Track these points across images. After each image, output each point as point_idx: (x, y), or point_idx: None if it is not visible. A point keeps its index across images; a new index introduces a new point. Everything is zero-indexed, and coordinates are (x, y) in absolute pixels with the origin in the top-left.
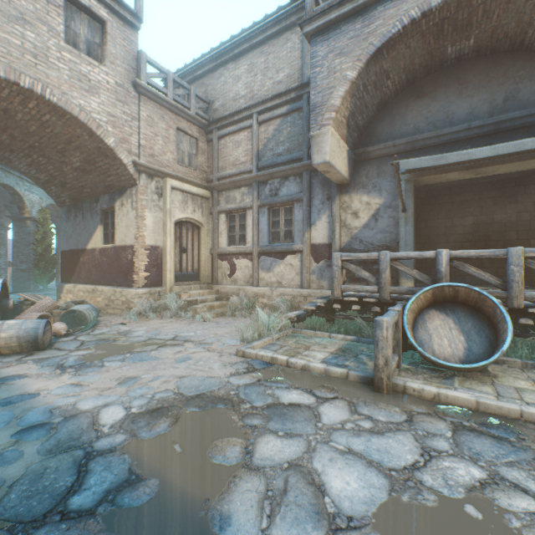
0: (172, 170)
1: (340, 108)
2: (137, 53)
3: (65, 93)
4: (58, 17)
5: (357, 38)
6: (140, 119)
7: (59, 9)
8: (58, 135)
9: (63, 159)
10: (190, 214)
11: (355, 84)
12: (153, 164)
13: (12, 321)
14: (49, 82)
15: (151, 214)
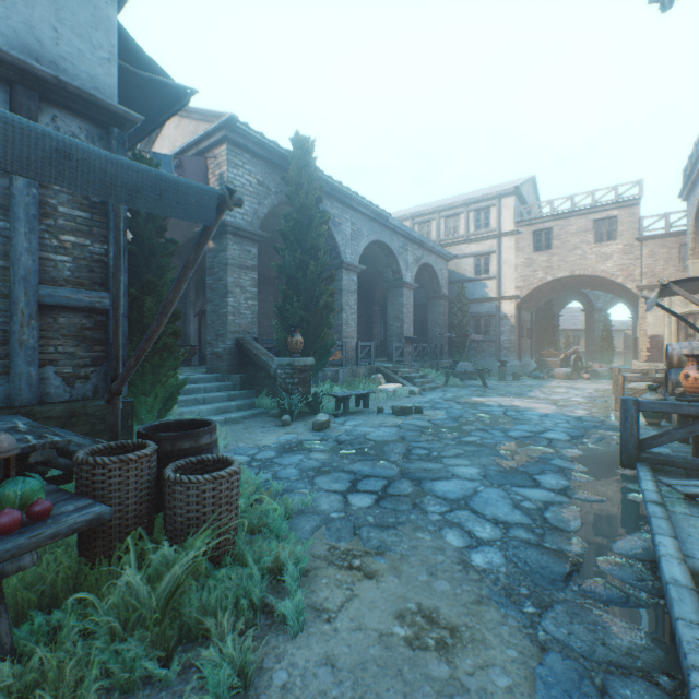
0: (673, 279)
1: (695, 246)
2: (637, 218)
3: (593, 268)
4: (589, 235)
5: (691, 206)
6: (640, 257)
7: (590, 231)
8: (601, 281)
9: (612, 288)
10: (693, 307)
11: (698, 230)
12: (652, 281)
13: (563, 368)
14: (585, 267)
15: (651, 314)
